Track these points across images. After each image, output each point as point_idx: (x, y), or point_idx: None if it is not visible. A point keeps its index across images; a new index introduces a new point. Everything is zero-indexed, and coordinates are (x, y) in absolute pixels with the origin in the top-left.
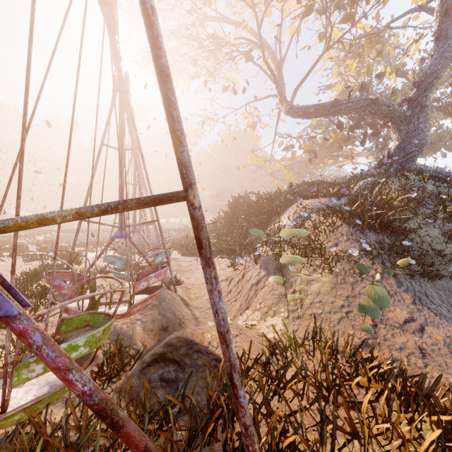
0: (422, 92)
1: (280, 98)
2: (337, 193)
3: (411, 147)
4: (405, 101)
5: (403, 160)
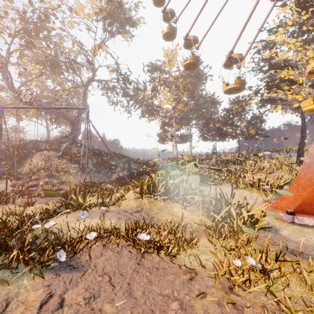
0: (79, 116)
1: (7, 84)
2: (55, 149)
3: (76, 133)
4: (74, 117)
5: (74, 138)
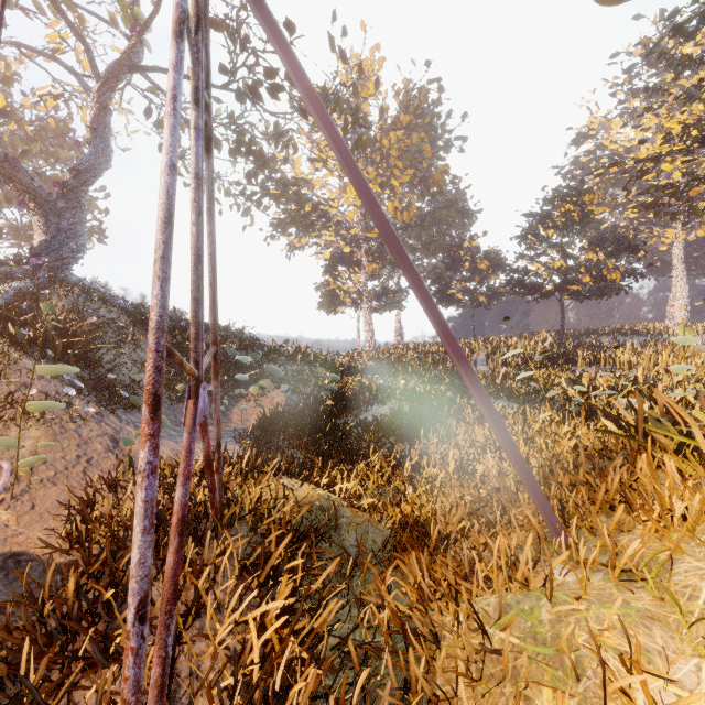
0: (80, 186)
1: None
2: None
3: (67, 251)
4: (59, 185)
5: (56, 265)
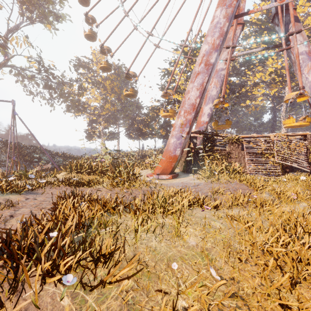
0: None
1: None
2: None
3: None
4: None
5: None
